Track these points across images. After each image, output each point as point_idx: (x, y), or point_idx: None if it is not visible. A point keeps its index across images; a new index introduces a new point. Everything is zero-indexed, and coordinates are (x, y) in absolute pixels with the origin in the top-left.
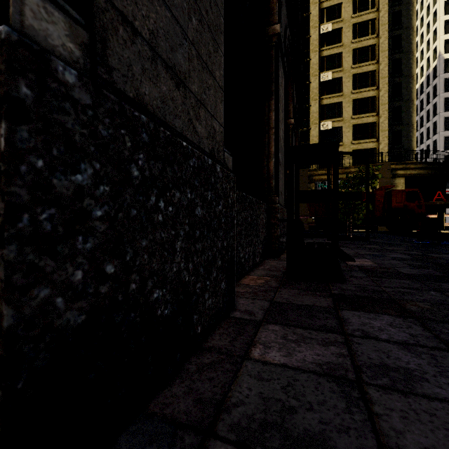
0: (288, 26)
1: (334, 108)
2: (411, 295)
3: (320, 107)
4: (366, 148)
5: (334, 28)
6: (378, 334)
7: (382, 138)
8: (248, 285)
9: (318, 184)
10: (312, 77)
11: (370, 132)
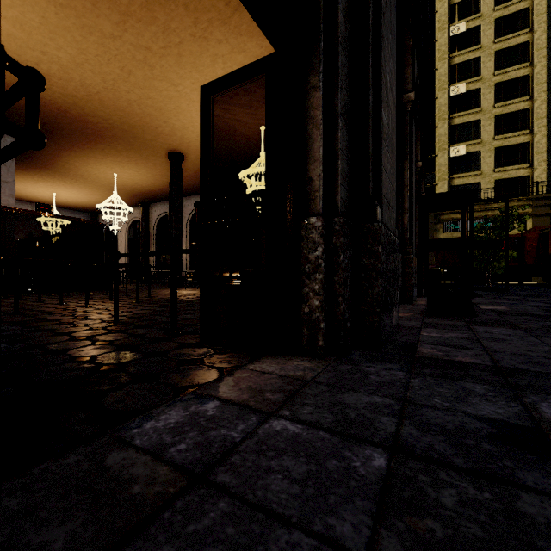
0: (417, 73)
1: (470, 128)
2: (528, 322)
3: (449, 128)
4: (514, 176)
5: (470, 27)
6: (493, 332)
7: (538, 163)
8: (400, 316)
9: (448, 224)
10: (439, 92)
11: (520, 155)
